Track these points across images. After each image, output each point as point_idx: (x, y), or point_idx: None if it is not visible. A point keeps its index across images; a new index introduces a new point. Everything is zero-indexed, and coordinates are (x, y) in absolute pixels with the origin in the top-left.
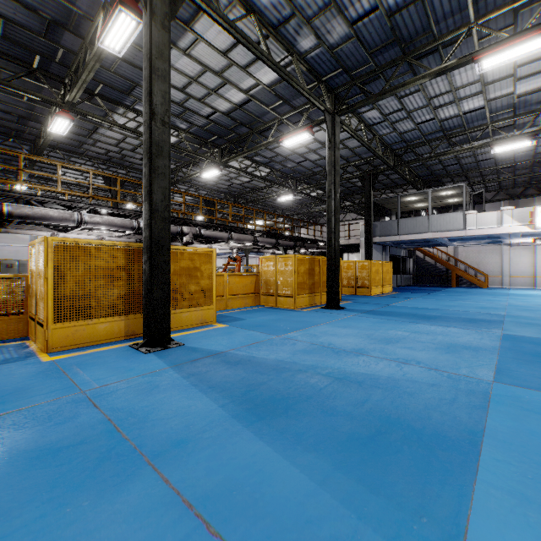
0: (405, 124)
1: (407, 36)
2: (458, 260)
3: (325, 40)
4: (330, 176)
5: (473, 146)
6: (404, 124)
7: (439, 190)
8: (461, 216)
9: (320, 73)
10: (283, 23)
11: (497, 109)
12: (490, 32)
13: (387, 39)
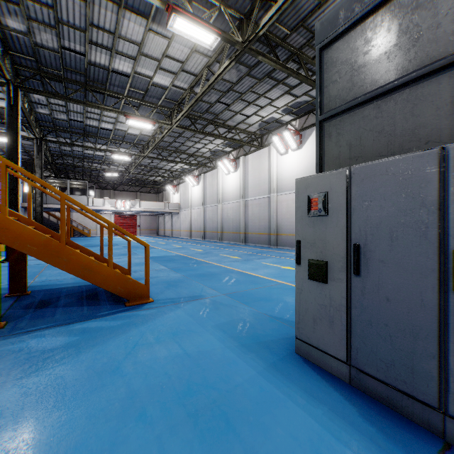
0: (67, 148)
1: (88, 131)
2: (75, 221)
3: (54, 115)
4: (38, 173)
5: (97, 168)
6: (66, 147)
7: (74, 181)
8: (87, 198)
9: (39, 119)
10: (39, 103)
11: (108, 158)
12: (116, 146)
13: (80, 128)
